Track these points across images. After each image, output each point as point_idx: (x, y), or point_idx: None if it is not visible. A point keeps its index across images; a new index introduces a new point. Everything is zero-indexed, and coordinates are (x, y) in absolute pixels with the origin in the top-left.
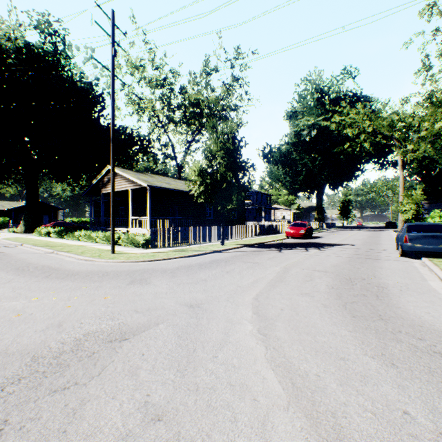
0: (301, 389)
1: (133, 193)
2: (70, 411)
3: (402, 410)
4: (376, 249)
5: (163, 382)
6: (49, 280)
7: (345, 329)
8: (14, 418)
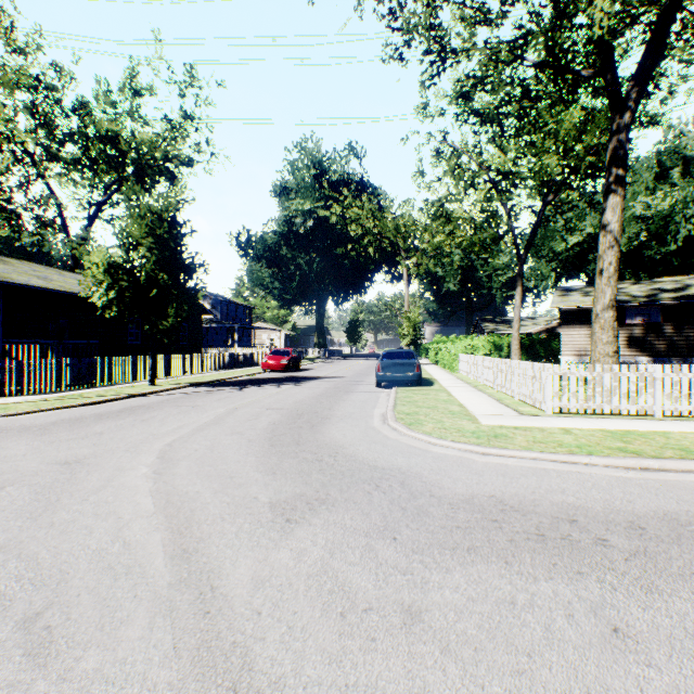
0: (174, 503)
1: None
2: None
3: (254, 497)
4: (360, 381)
5: (6, 529)
6: None
7: (255, 456)
8: None
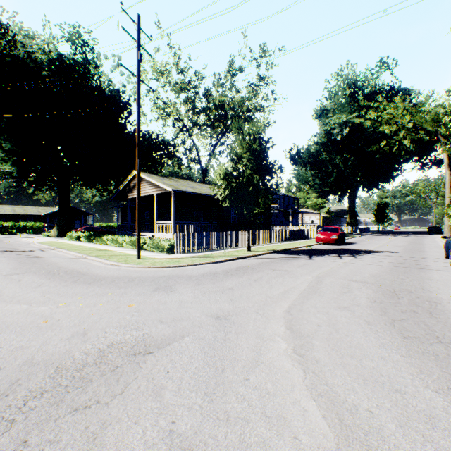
0: (351, 429)
1: (158, 197)
2: (90, 435)
3: None
4: (420, 257)
5: (189, 407)
6: (77, 285)
7: (397, 352)
8: (34, 438)
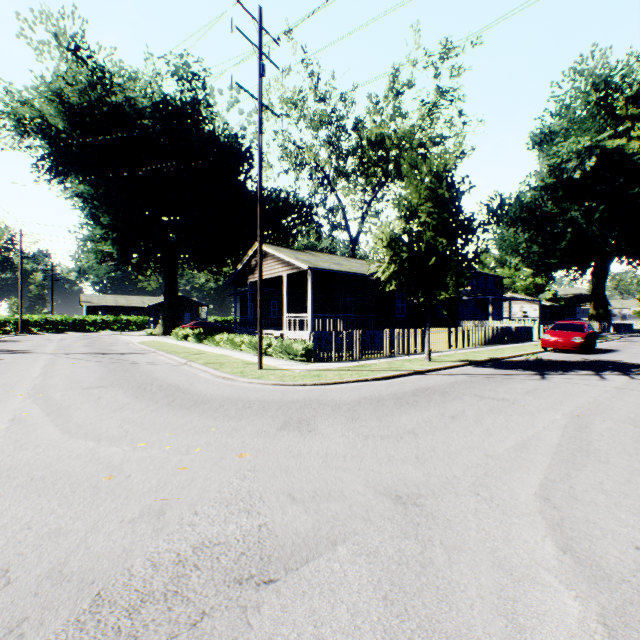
0: None
1: (289, 280)
2: None
3: None
4: None
5: None
6: (170, 410)
7: None
8: None
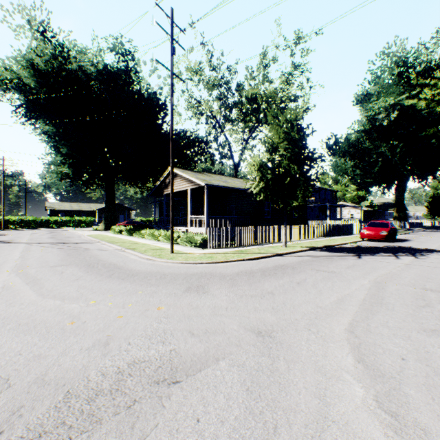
0: None
1: (192, 192)
2: None
3: None
4: None
5: None
6: (110, 280)
7: None
8: None
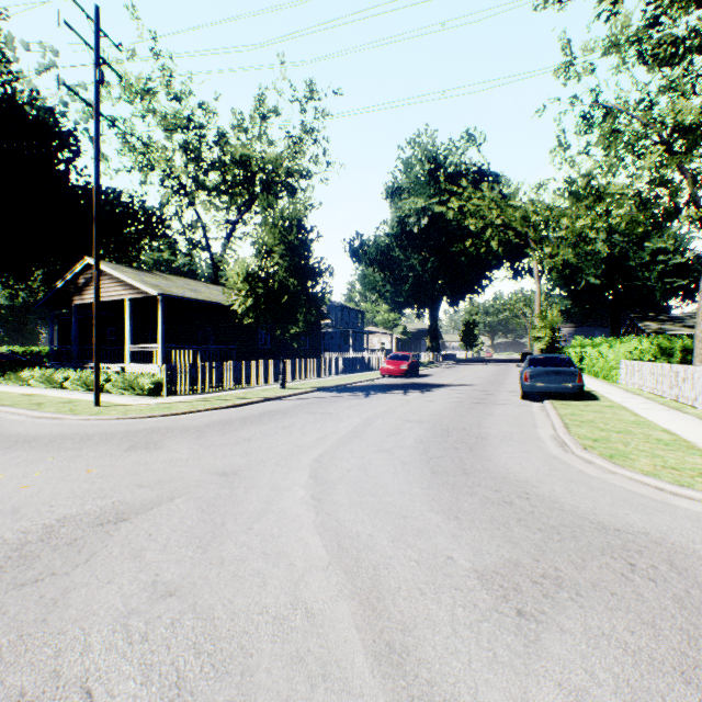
0: (347, 550)
1: (133, 304)
2: (49, 601)
3: (447, 556)
4: (495, 391)
5: (178, 560)
6: None
7: (419, 486)
8: None
